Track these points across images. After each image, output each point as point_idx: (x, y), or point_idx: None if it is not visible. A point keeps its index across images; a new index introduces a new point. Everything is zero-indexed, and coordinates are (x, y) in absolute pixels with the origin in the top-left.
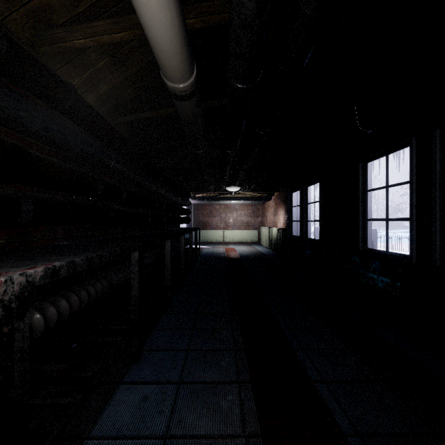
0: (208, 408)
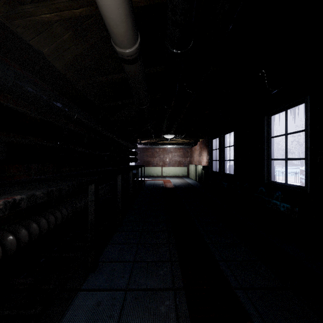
0: (150, 312)
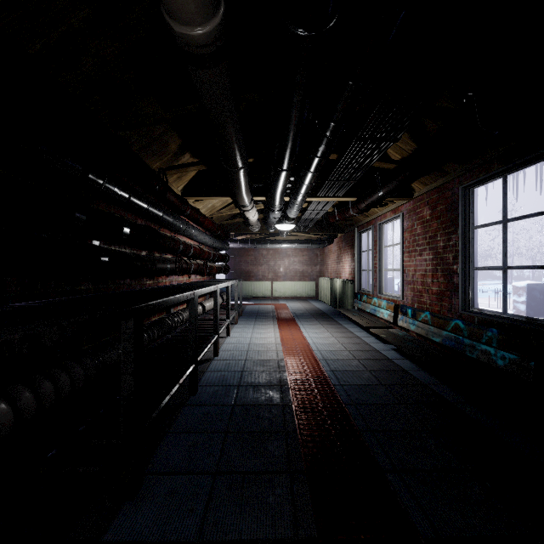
0: None
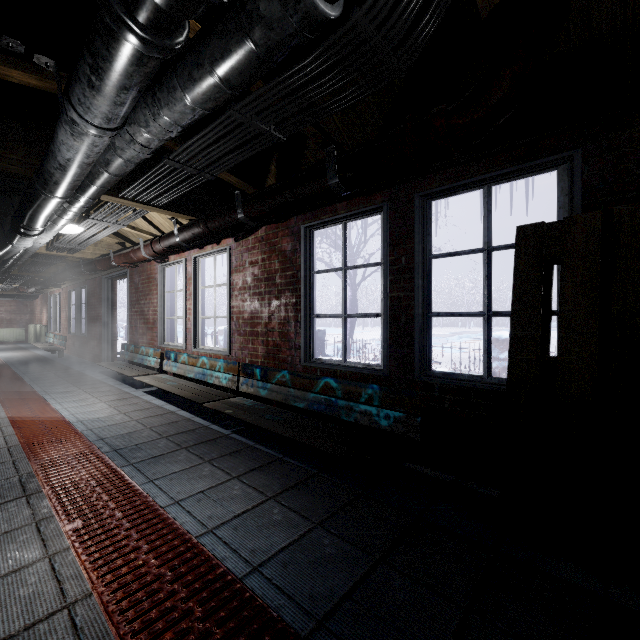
0: None
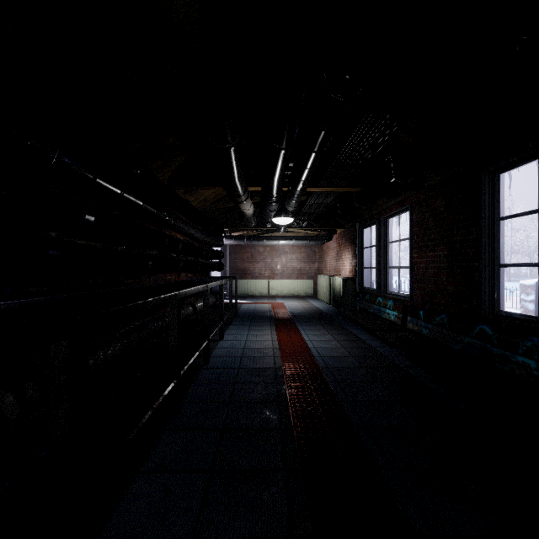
0: None
